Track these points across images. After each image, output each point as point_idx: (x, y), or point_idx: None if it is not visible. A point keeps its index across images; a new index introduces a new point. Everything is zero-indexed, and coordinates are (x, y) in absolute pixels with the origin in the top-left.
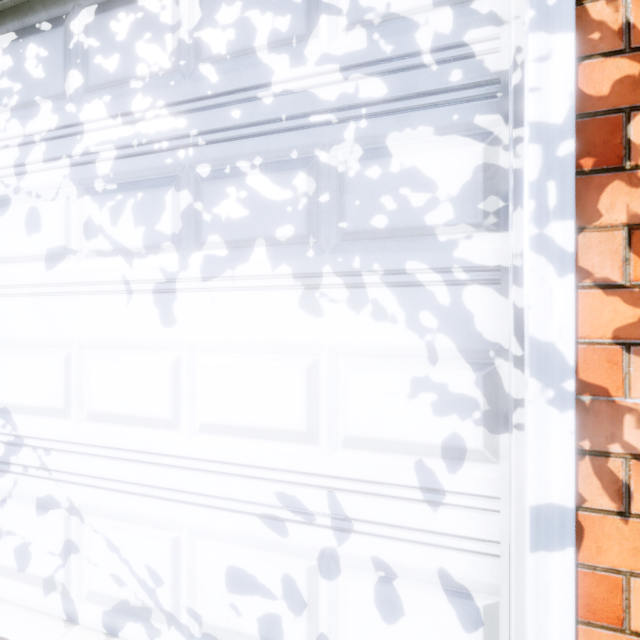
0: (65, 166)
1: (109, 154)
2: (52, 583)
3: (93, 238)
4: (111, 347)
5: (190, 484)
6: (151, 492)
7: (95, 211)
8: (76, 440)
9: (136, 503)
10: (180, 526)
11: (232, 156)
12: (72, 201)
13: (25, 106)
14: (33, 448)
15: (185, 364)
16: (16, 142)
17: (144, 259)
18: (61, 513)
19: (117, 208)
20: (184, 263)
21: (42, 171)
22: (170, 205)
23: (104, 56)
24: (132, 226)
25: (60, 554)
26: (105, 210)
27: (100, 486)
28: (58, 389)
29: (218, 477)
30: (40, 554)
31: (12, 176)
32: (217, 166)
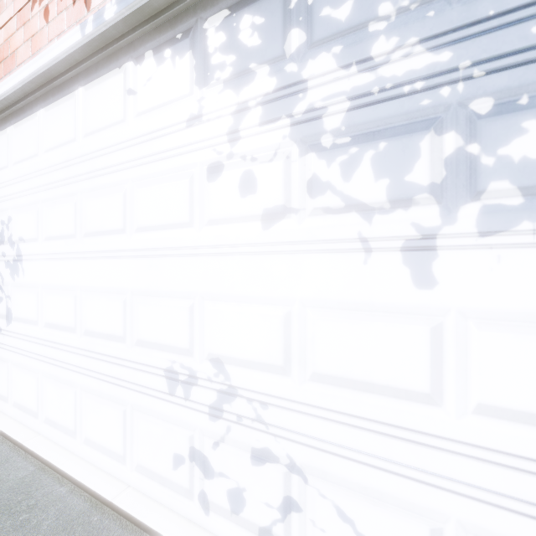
0: (284, 126)
1: (339, 107)
2: (269, 534)
3: (319, 195)
4: (342, 308)
5: (459, 472)
6: (398, 470)
7: (321, 167)
8: (298, 399)
9: (376, 477)
10: (443, 517)
11: (532, 82)
12: (293, 160)
13: (239, 75)
14: (247, 400)
15: (451, 332)
16: (229, 111)
17: (388, 214)
18: (279, 468)
19: (350, 162)
20: (449, 216)
21: (257, 134)
22: (427, 152)
23: (333, 6)
24: (371, 179)
25: (278, 508)
26: (334, 165)
27: (328, 450)
28: (276, 346)
29: (506, 472)
30: (255, 502)
31: (225, 143)
32: (505, 98)
